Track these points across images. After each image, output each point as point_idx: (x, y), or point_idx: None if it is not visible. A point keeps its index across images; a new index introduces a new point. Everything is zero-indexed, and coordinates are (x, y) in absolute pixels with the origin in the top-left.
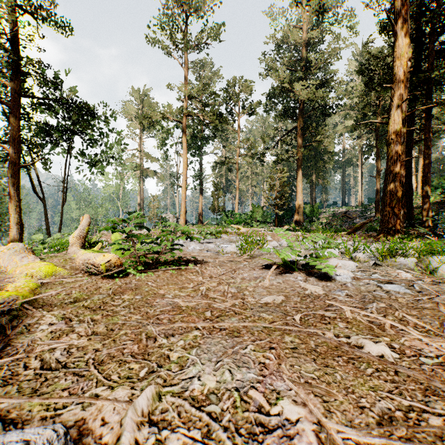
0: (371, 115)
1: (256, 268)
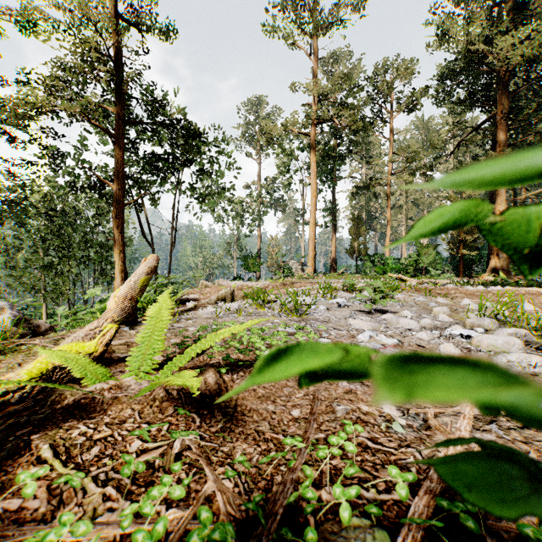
0: None
1: None
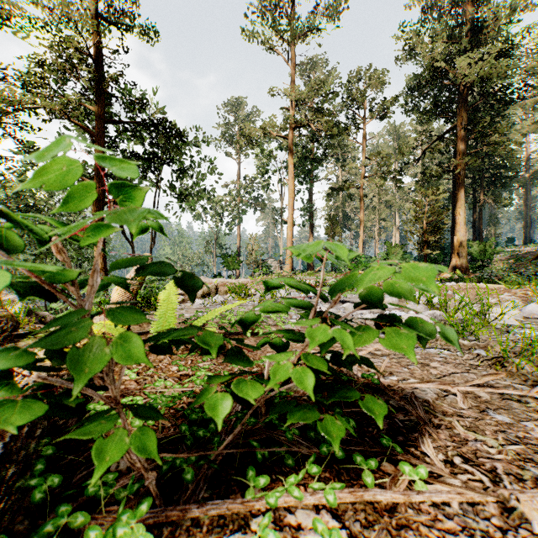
0: None
1: None
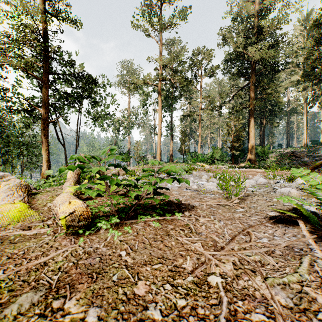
0: (319, 67)
1: (265, 221)
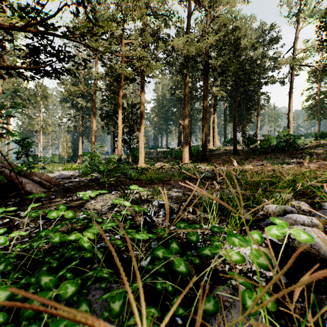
0: None
1: None
